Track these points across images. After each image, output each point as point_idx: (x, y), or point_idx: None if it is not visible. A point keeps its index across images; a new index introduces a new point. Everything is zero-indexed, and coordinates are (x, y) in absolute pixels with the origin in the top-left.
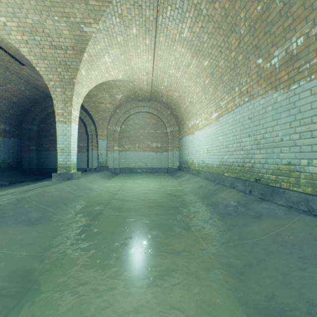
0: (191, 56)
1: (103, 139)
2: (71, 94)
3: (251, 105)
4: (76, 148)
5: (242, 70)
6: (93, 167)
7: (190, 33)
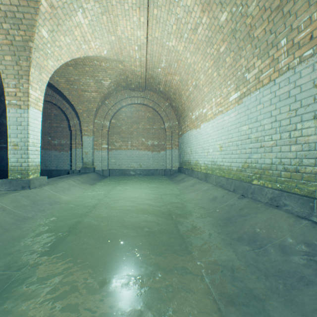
0: (201, 10)
1: (88, 135)
2: (27, 65)
3: None
4: (38, 144)
5: (301, 0)
6: (77, 169)
7: None
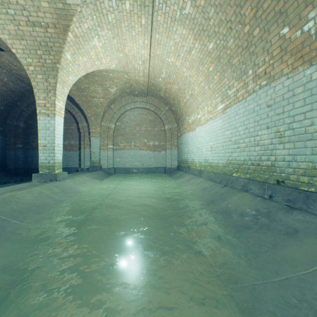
0: (194, 39)
1: (96, 136)
2: (54, 82)
3: (271, 89)
4: (61, 145)
5: (259, 46)
6: (86, 167)
7: (194, 8)
